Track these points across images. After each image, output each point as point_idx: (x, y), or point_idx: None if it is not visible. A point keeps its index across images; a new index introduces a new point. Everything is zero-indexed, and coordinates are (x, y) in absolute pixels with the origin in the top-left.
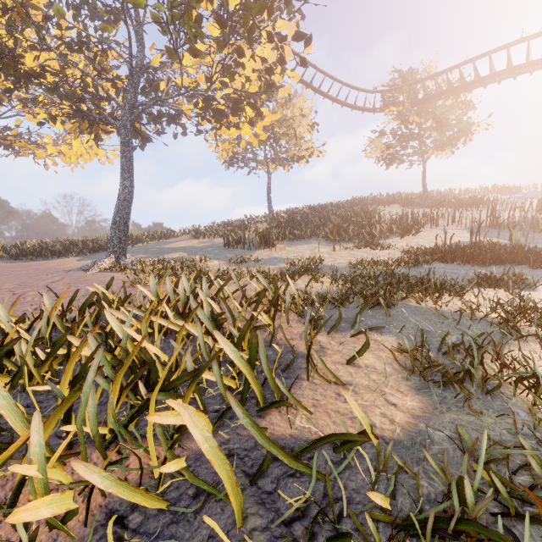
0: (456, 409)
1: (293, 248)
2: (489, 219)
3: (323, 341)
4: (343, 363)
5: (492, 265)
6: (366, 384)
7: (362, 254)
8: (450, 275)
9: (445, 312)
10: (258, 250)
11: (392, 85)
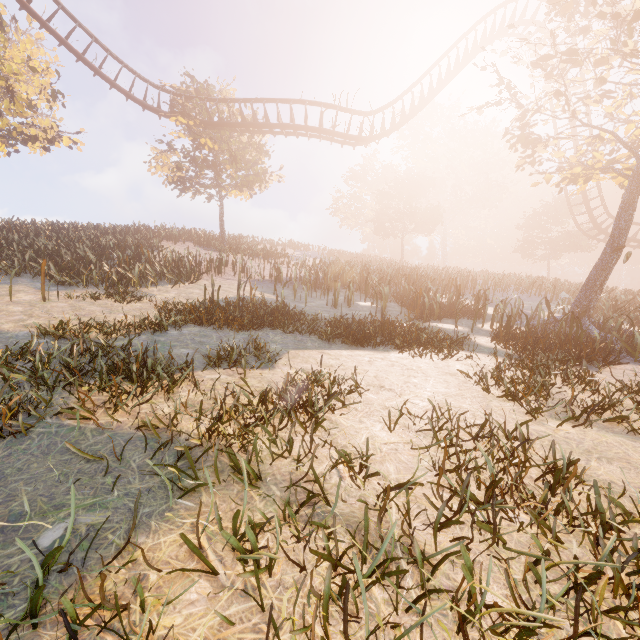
0: None
1: None
2: (272, 273)
3: None
4: None
5: (252, 329)
6: None
7: (92, 308)
8: (195, 347)
9: (119, 434)
10: None
11: (185, 91)
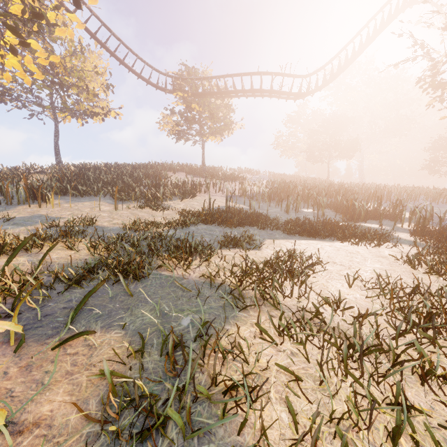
0: None
1: (72, 205)
2: (240, 191)
3: None
4: None
5: (238, 226)
6: None
7: (142, 214)
8: (208, 236)
9: (192, 280)
10: (23, 205)
11: (180, 75)
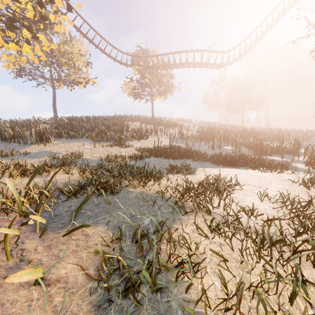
0: None
1: (65, 144)
2: (179, 134)
3: (29, 248)
4: (31, 284)
5: (178, 159)
6: None
7: (112, 150)
8: (158, 165)
9: (149, 194)
10: (34, 144)
11: (137, 54)
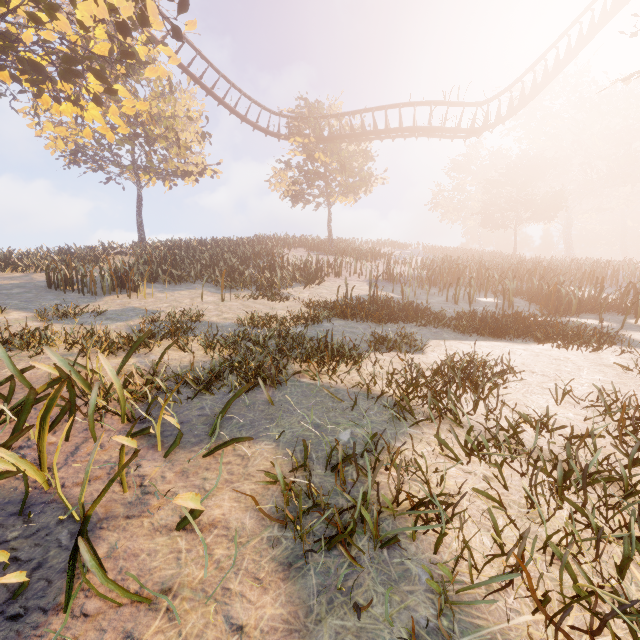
0: (341, 600)
1: (167, 294)
2: (386, 273)
3: (153, 475)
4: (171, 528)
5: (388, 323)
6: (199, 581)
7: (257, 306)
8: (350, 335)
9: (341, 389)
10: (109, 295)
11: (298, 113)
